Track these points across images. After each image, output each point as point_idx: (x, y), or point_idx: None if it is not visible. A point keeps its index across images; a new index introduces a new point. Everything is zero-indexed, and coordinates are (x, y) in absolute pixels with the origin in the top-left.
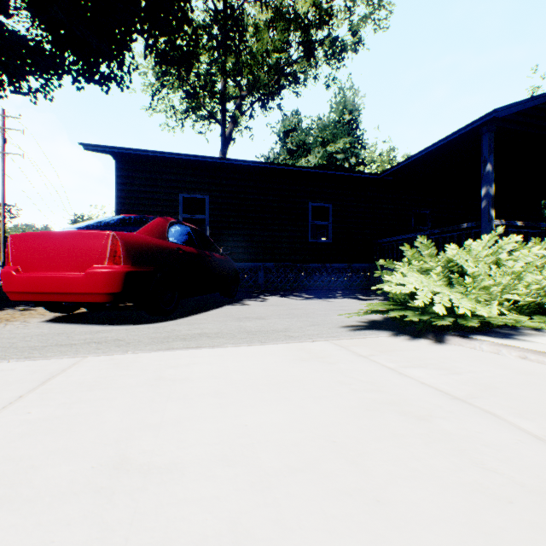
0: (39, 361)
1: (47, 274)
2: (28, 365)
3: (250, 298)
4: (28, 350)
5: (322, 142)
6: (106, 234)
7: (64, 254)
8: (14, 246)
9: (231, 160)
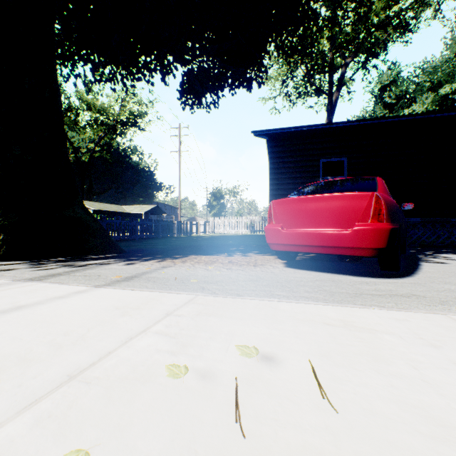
0: (402, 312)
1: (311, 230)
2: (407, 316)
3: (420, 254)
4: (352, 296)
5: (430, 86)
6: (368, 194)
7: (325, 214)
8: (276, 209)
9: (378, 119)
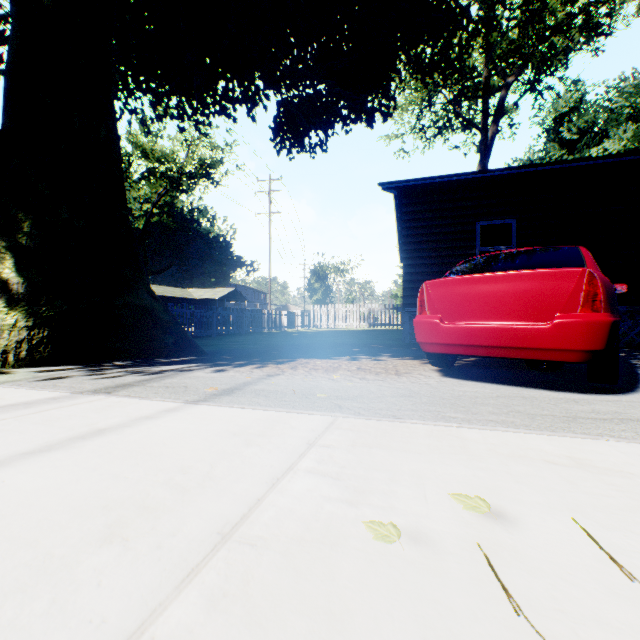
0: None
1: (488, 324)
2: None
3: (633, 359)
4: (563, 421)
5: (630, 113)
6: (576, 271)
7: (508, 300)
8: (432, 293)
9: (565, 163)
